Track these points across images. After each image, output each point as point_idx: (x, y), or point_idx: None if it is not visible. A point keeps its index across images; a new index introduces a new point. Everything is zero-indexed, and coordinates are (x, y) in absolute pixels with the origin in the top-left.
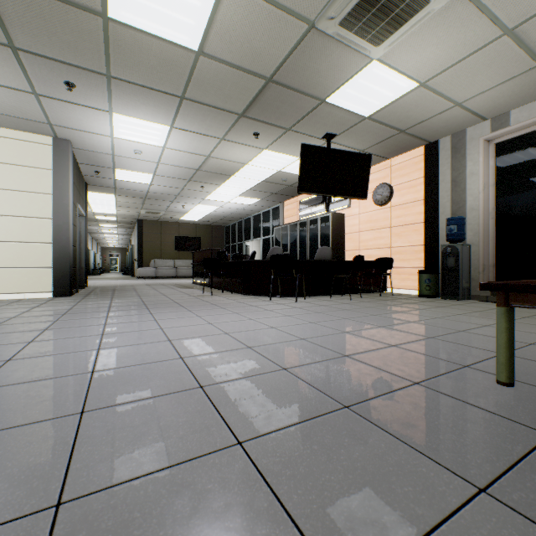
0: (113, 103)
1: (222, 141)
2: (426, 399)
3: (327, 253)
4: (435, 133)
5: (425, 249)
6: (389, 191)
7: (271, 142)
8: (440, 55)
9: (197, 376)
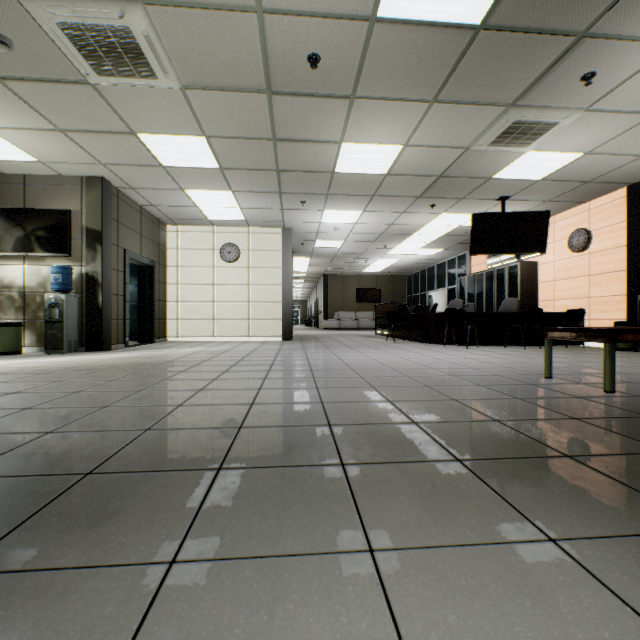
0: (326, 206)
1: (403, 214)
2: (493, 377)
3: (512, 304)
4: (632, 177)
5: (626, 300)
6: (585, 237)
7: (447, 208)
8: (593, 137)
9: (391, 367)
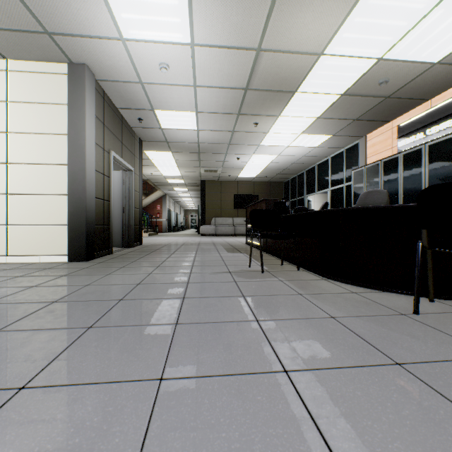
0: None
1: None
2: None
3: None
4: None
5: None
6: None
7: None
8: None
9: None
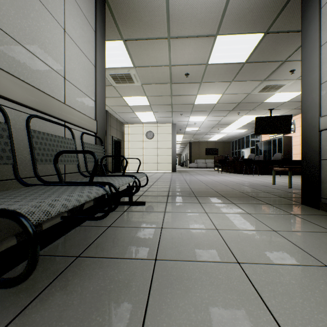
0: (191, 115)
1: (225, 116)
2: (252, 184)
3: (278, 156)
4: None
5: None
6: None
7: (245, 113)
8: None
9: (215, 181)
